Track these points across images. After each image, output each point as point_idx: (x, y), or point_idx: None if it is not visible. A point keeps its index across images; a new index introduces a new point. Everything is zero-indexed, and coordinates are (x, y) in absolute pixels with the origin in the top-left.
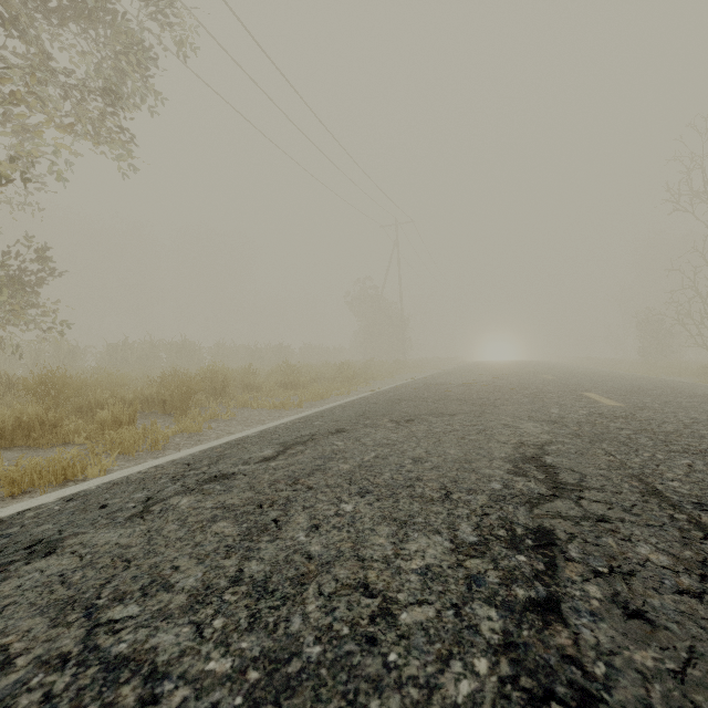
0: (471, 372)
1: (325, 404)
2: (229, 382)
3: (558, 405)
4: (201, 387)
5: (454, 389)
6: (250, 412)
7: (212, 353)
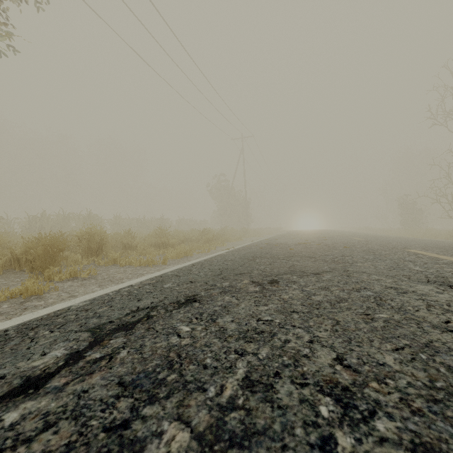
0: (297, 236)
1: (187, 261)
2: (104, 242)
3: (408, 261)
4: (65, 246)
5: (295, 248)
6: (116, 269)
7: (111, 223)
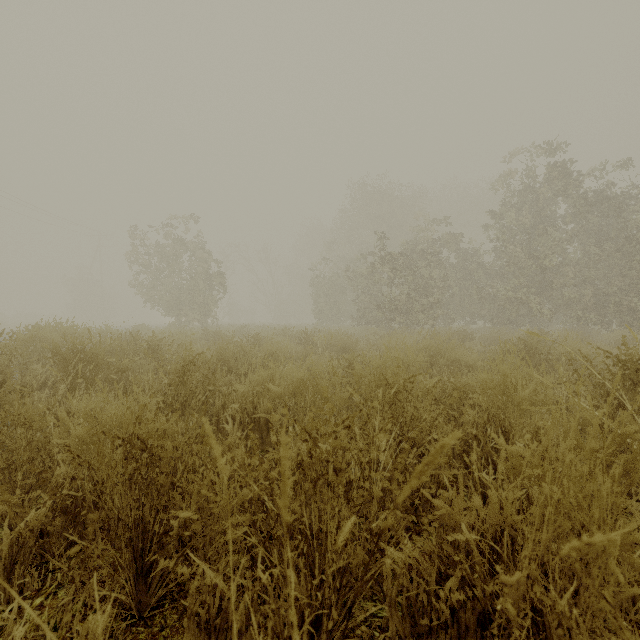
0: None
1: None
2: None
3: None
4: None
5: None
6: None
7: None
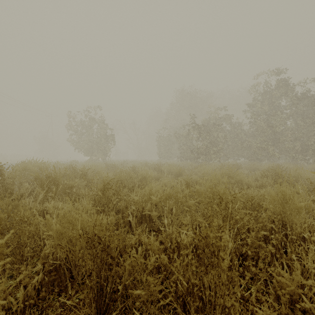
0: None
1: None
2: None
3: None
4: None
5: None
6: None
7: None
